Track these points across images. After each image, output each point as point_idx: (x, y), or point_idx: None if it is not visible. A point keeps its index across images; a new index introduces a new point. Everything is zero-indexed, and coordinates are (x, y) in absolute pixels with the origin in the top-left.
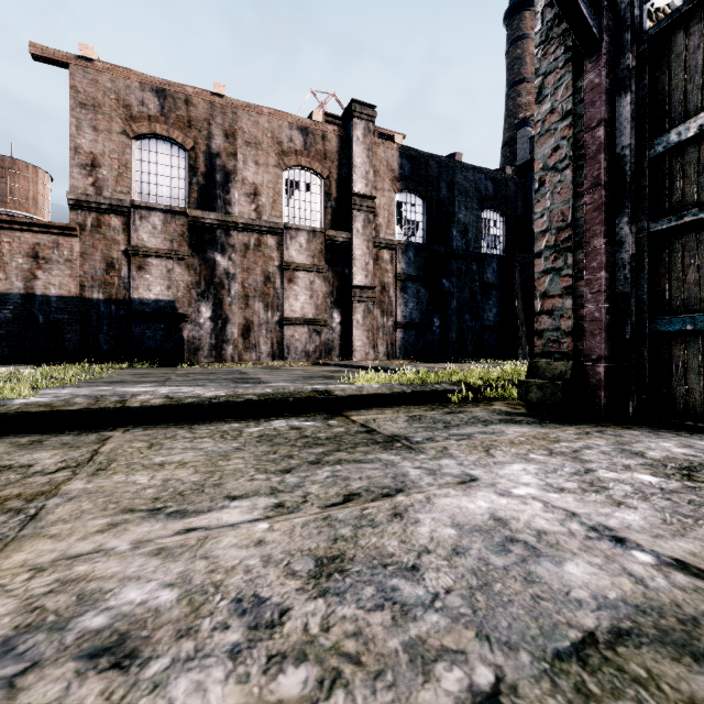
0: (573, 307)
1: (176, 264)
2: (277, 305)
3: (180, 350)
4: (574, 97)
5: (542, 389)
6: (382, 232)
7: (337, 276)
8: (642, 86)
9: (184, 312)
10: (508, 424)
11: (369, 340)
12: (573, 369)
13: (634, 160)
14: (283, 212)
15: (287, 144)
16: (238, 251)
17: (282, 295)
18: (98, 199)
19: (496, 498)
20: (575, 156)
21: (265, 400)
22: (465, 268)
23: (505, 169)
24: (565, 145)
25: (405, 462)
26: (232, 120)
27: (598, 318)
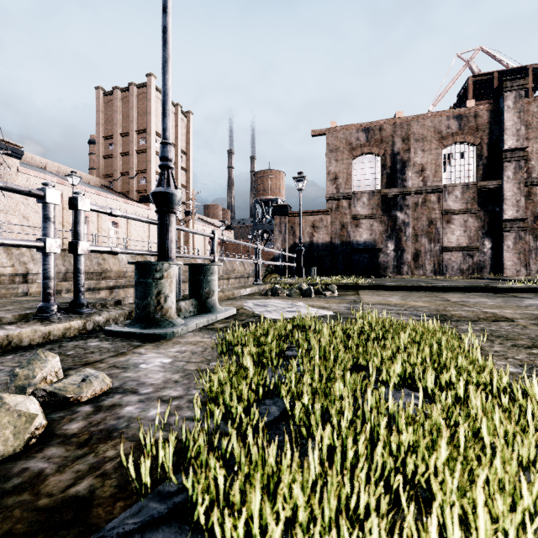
0: None
1: (374, 221)
2: (438, 239)
3: (377, 268)
4: None
5: None
6: (534, 172)
7: (487, 214)
8: None
9: (379, 248)
10: None
11: (519, 260)
12: None
13: None
14: (442, 177)
15: (445, 131)
16: (410, 208)
17: (441, 232)
18: (338, 195)
19: None
20: None
21: (467, 287)
22: None
23: None
24: None
25: (526, 299)
26: (407, 129)
27: None
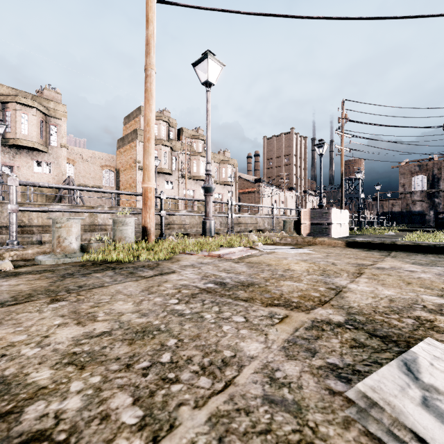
0: None
1: (423, 203)
2: None
3: (424, 222)
4: None
5: None
6: None
7: None
8: None
9: (425, 213)
10: None
11: None
12: None
13: None
14: None
15: None
16: (441, 197)
17: None
18: (404, 192)
19: None
20: None
21: None
22: None
23: None
24: None
25: None
26: (440, 165)
27: None
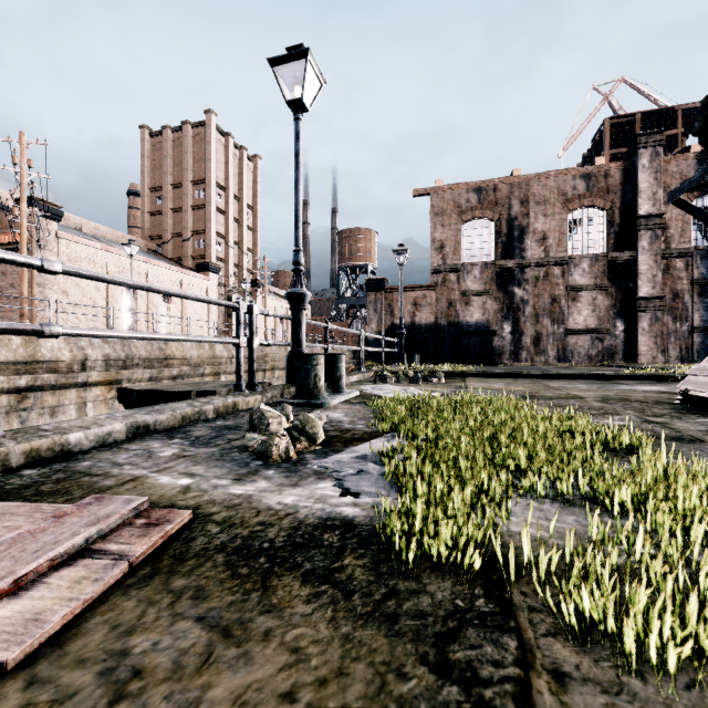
0: None
1: (488, 298)
2: (562, 319)
3: (490, 354)
4: None
5: None
6: (673, 243)
7: (620, 291)
8: None
9: (493, 330)
10: None
11: (656, 345)
12: None
13: None
14: (567, 247)
15: (571, 193)
16: (530, 283)
17: (566, 311)
18: (444, 267)
19: (639, 388)
20: None
21: (576, 375)
22: None
23: None
24: None
25: (622, 385)
26: (526, 190)
27: None
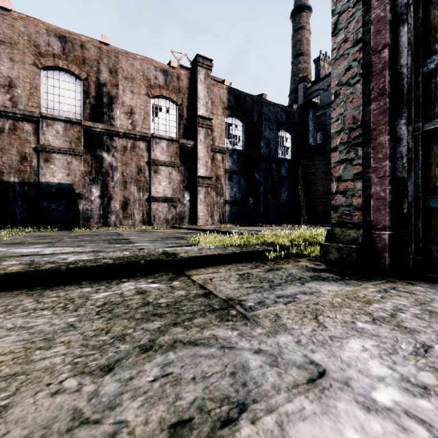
0: (362, 188)
1: (74, 158)
2: (146, 188)
3: (77, 218)
4: (363, 28)
5: (340, 251)
6: (216, 142)
7: (187, 170)
8: (417, 18)
9: (79, 192)
10: (319, 281)
11: (208, 212)
12: (363, 235)
13: (410, 75)
14: (150, 126)
15: (153, 81)
16: (119, 151)
17: (150, 181)
18: (14, 110)
19: (365, 419)
20: (364, 74)
21: (119, 264)
22: (269, 167)
23: (292, 106)
24: (356, 65)
25: (242, 342)
26: (115, 61)
27: (384, 197)
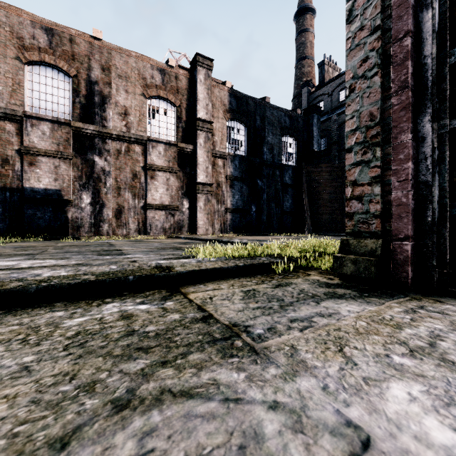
0: (381, 193)
1: (62, 162)
2: (142, 195)
3: (66, 227)
4: (382, 14)
5: (356, 264)
6: (217, 146)
7: (186, 175)
8: (443, 2)
9: (68, 199)
10: (336, 299)
11: (208, 220)
12: (382, 246)
13: (435, 66)
14: (146, 128)
15: (150, 80)
16: (112, 154)
17: (146, 187)
18: None
19: None
20: (383, 65)
21: (103, 280)
22: (272, 173)
23: (296, 110)
24: (374, 56)
25: (252, 390)
26: (107, 58)
27: (406, 203)
